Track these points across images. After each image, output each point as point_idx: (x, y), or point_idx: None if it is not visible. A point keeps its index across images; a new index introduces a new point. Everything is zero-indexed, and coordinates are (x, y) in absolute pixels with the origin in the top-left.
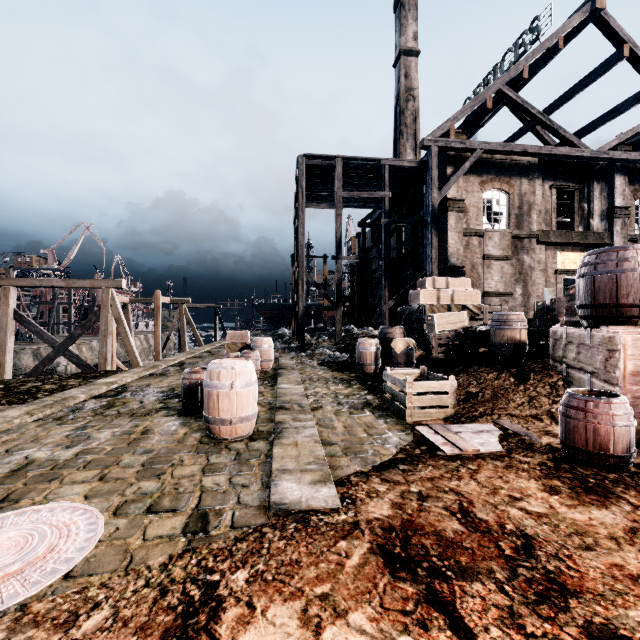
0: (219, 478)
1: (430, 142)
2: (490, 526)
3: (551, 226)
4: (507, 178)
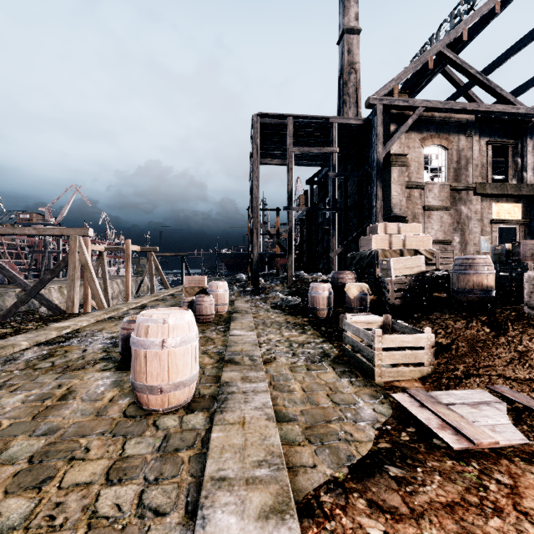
0: (125, 491)
1: (375, 100)
2: None
3: (487, 179)
4: (446, 135)
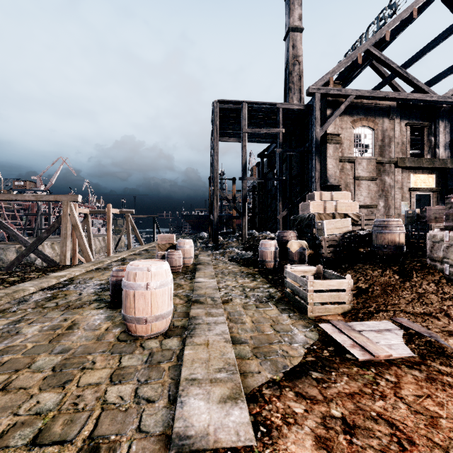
0: (125, 388)
1: (314, 90)
2: None
3: (406, 154)
4: (372, 118)
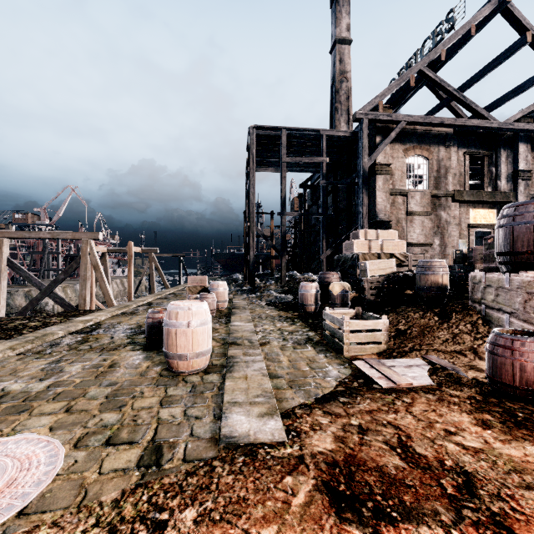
0: (175, 410)
1: (361, 115)
2: (430, 462)
3: (464, 187)
4: (427, 146)
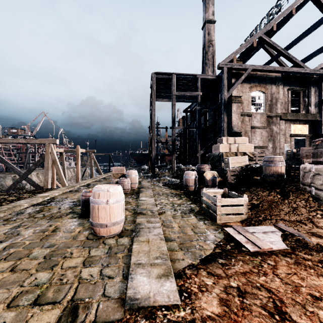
0: (93, 269)
1: (223, 65)
2: None
3: (288, 110)
4: (264, 85)
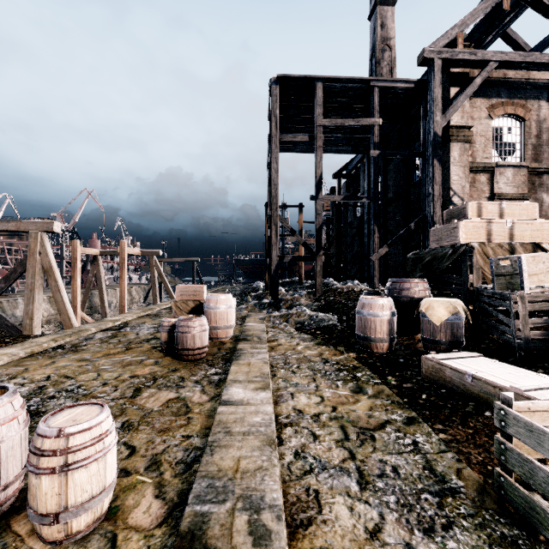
0: None
1: (432, 54)
2: None
3: None
4: (522, 101)
